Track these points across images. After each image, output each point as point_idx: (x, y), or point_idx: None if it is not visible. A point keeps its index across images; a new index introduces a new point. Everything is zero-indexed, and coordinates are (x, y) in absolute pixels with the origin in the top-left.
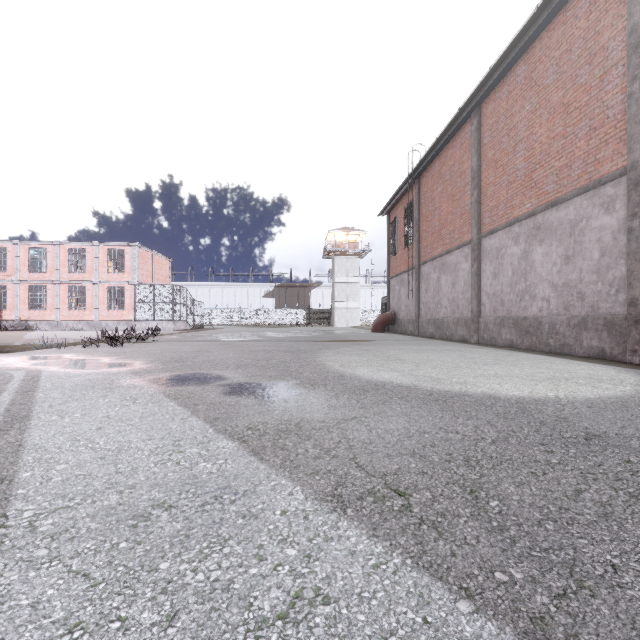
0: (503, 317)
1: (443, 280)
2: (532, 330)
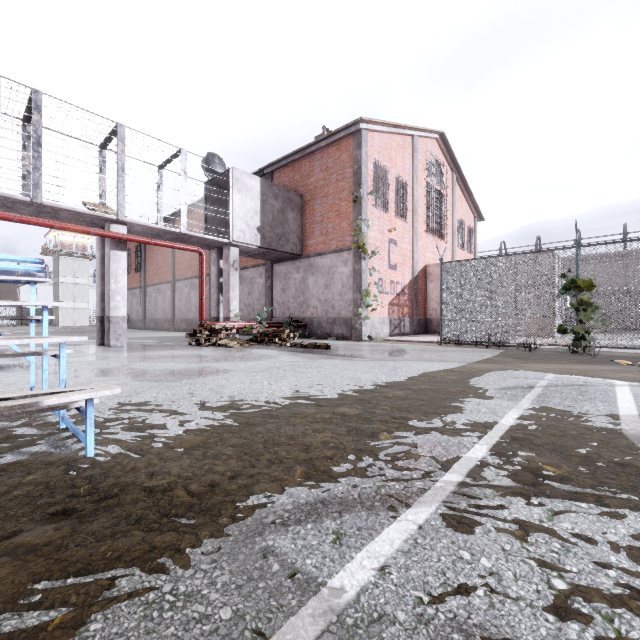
0: (183, 318)
1: (159, 298)
2: (191, 324)
